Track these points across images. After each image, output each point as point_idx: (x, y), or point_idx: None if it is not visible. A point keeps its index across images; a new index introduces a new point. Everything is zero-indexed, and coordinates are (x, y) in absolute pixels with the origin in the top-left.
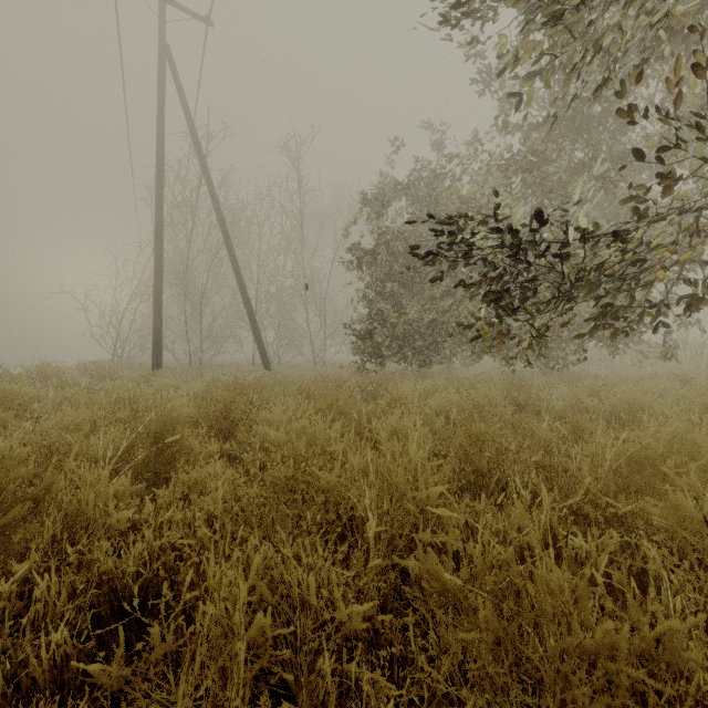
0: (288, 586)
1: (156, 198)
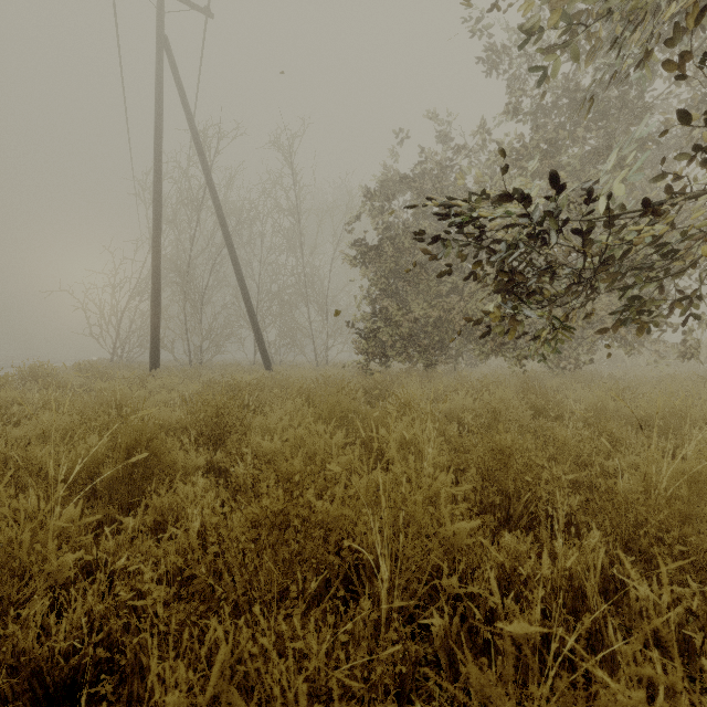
0: (267, 691)
1: (154, 194)
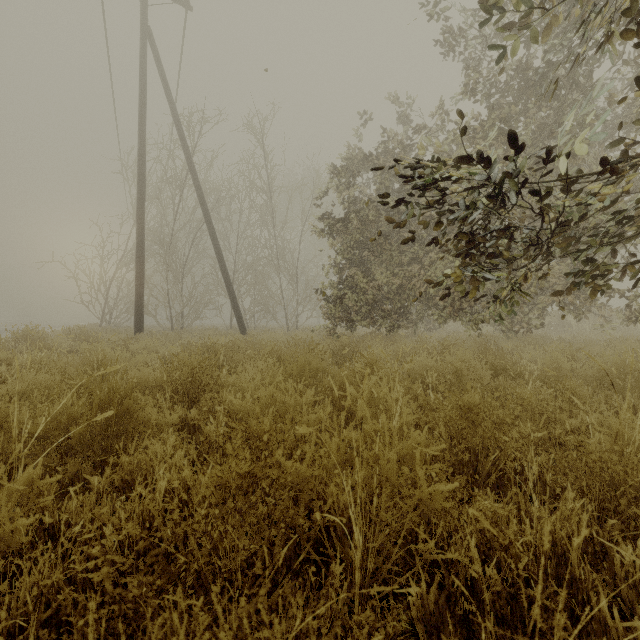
0: None
1: (138, 172)
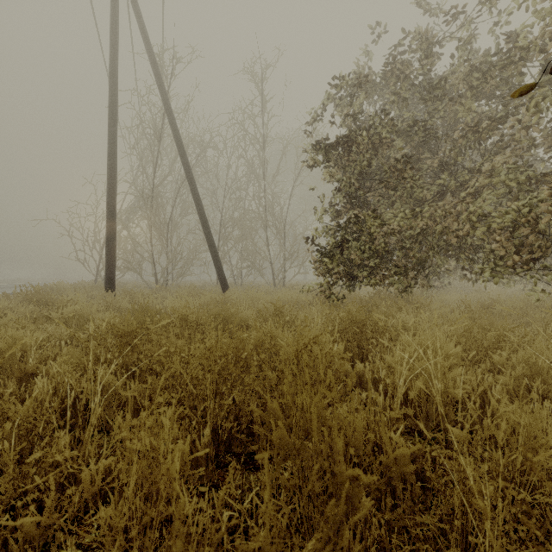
0: None
1: (109, 114)
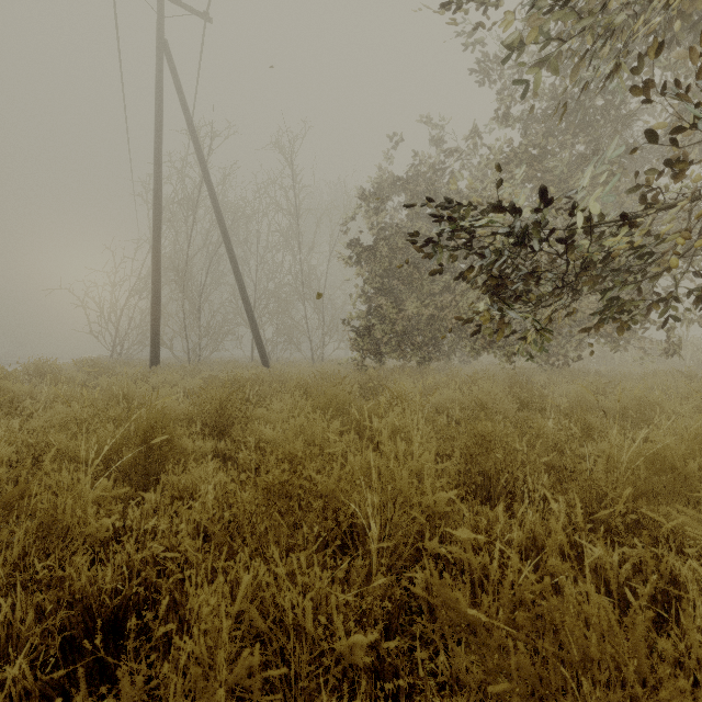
0: (281, 610)
1: (154, 194)
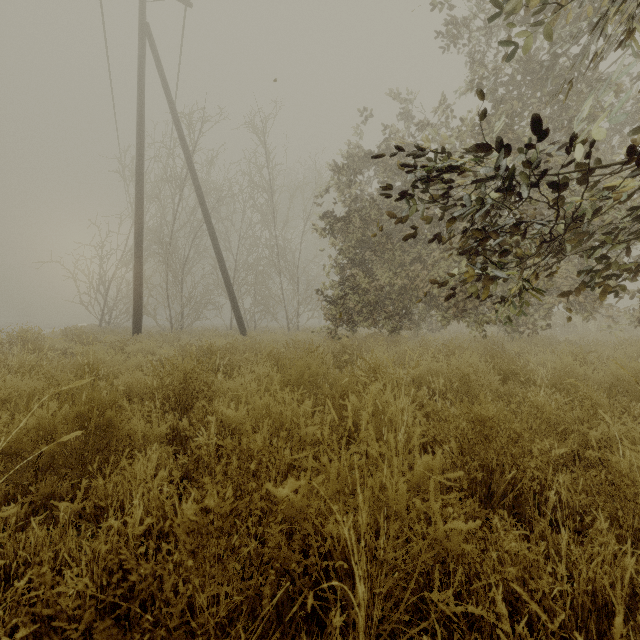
0: None
1: (136, 170)
